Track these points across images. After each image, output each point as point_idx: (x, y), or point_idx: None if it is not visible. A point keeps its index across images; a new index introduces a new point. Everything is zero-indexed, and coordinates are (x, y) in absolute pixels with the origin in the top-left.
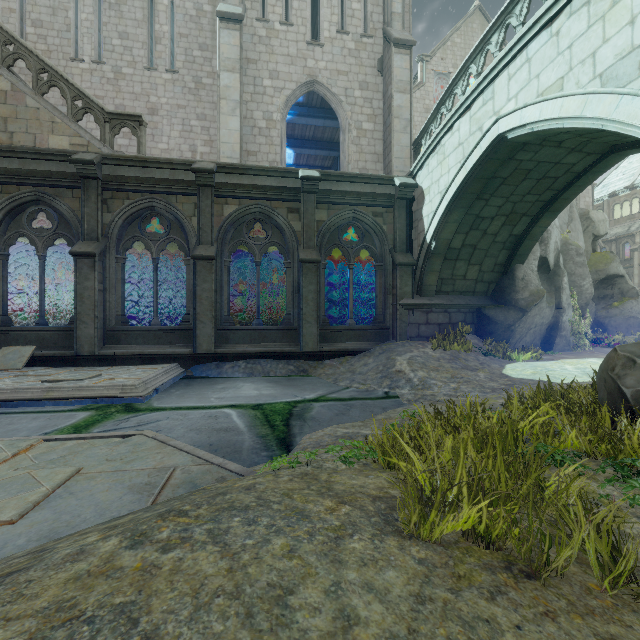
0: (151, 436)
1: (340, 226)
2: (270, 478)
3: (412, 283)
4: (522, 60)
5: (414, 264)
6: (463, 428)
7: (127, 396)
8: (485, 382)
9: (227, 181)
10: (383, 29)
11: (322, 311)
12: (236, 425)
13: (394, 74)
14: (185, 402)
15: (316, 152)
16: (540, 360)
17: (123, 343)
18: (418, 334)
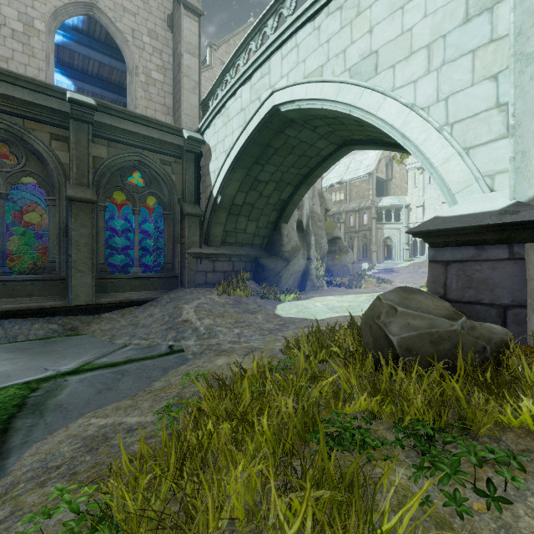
0: None
1: (124, 167)
2: None
3: (200, 233)
4: (292, 44)
5: (202, 215)
6: (256, 424)
7: None
8: (263, 324)
9: None
10: None
11: (101, 258)
12: None
13: (184, 34)
14: None
15: (102, 92)
16: (299, 299)
17: None
18: (206, 281)
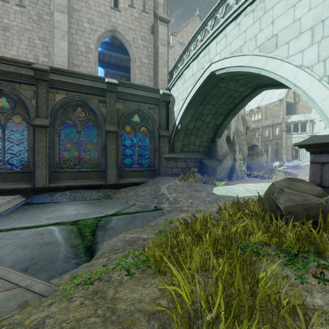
0: None
1: (130, 113)
2: (63, 305)
3: (169, 146)
4: (223, 35)
5: (170, 136)
6: (203, 237)
7: None
8: (205, 198)
9: (58, 79)
10: (154, 10)
11: (119, 160)
12: (56, 239)
13: (159, 35)
14: (20, 223)
15: (117, 72)
16: (228, 185)
17: None
18: (172, 173)
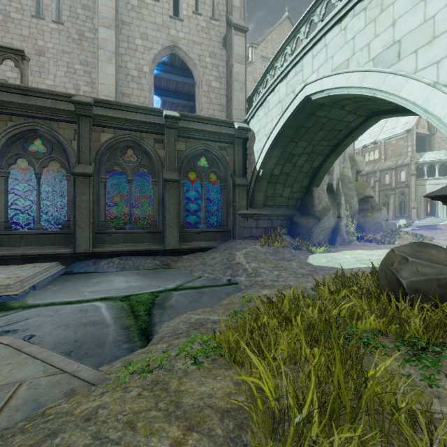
0: (6, 343)
1: (195, 155)
2: (117, 395)
3: (247, 199)
4: (322, 45)
5: (248, 185)
6: (293, 319)
7: (1, 295)
8: (297, 269)
9: (103, 114)
10: (226, 16)
11: (181, 218)
12: (103, 318)
13: (234, 49)
14: (59, 297)
15: (178, 101)
16: (329, 252)
17: (6, 245)
18: (251, 235)
